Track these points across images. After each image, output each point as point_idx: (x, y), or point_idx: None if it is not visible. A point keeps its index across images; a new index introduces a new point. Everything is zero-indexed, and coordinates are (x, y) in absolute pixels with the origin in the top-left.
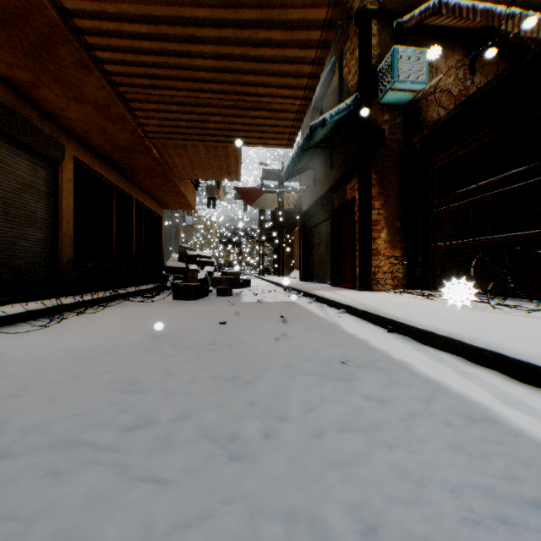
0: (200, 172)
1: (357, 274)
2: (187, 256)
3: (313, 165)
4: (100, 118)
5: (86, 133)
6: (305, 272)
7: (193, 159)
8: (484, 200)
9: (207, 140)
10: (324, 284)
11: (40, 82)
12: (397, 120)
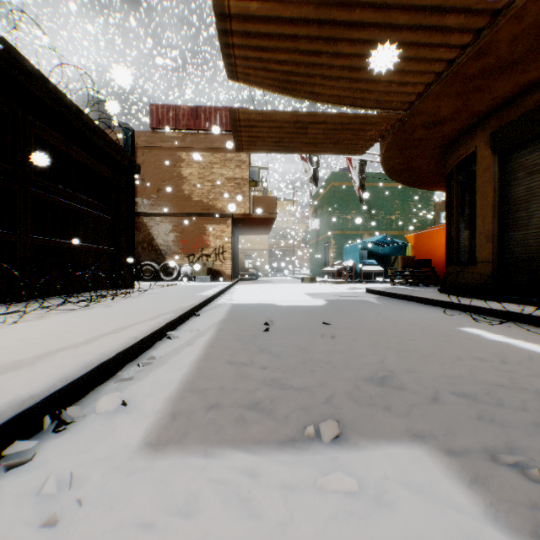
0: None
1: None
2: None
3: None
4: None
5: None
6: None
7: None
8: None
9: None
10: None
11: None
12: None
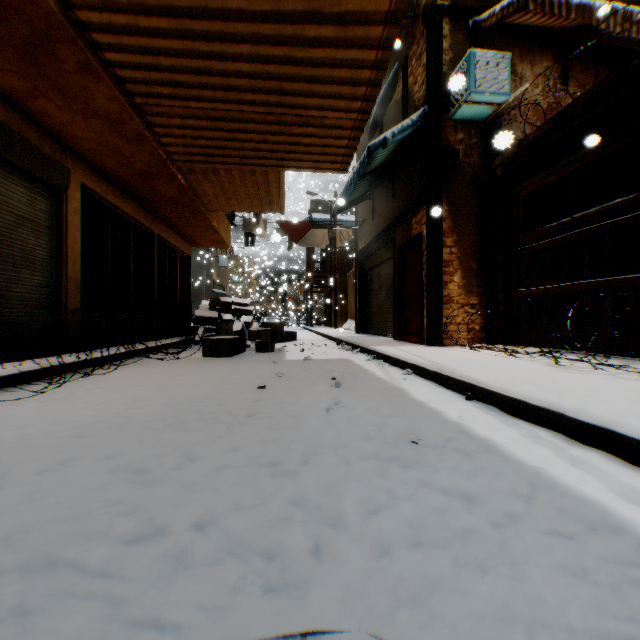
0: (236, 202)
1: (425, 325)
2: (220, 304)
3: (371, 194)
4: (112, 136)
5: (96, 154)
6: (362, 323)
7: (227, 186)
8: (581, 236)
9: (243, 164)
10: (384, 337)
11: (37, 91)
12: (474, 139)
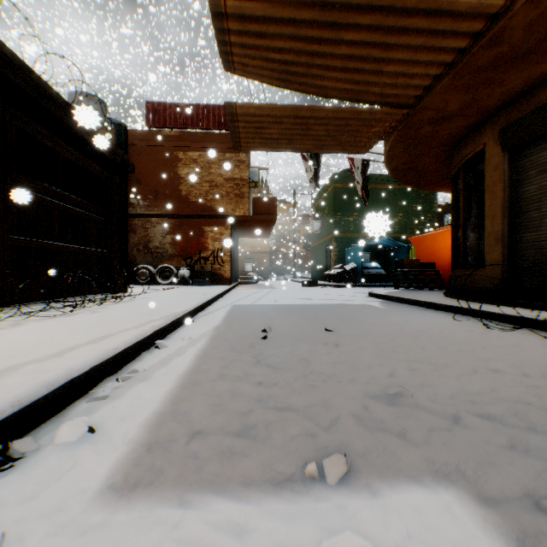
0: None
1: None
2: None
3: None
4: None
5: None
6: None
7: None
8: None
9: None
10: None
11: None
12: None
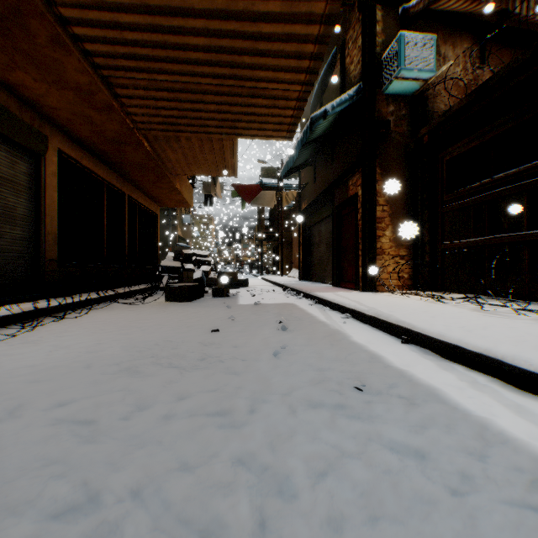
0: (195, 167)
1: (361, 274)
2: (182, 255)
3: (313, 161)
4: (84, 107)
5: (71, 123)
6: (305, 271)
7: (188, 153)
8: (500, 195)
9: (201, 132)
10: (324, 284)
11: (14, 64)
12: (403, 111)
